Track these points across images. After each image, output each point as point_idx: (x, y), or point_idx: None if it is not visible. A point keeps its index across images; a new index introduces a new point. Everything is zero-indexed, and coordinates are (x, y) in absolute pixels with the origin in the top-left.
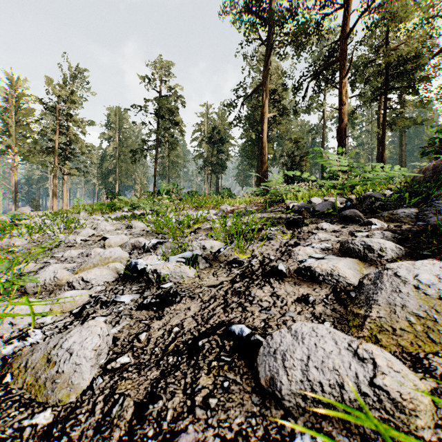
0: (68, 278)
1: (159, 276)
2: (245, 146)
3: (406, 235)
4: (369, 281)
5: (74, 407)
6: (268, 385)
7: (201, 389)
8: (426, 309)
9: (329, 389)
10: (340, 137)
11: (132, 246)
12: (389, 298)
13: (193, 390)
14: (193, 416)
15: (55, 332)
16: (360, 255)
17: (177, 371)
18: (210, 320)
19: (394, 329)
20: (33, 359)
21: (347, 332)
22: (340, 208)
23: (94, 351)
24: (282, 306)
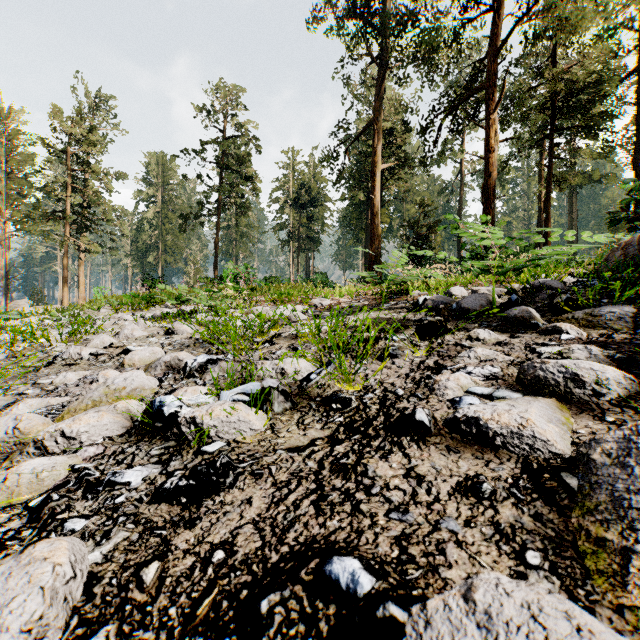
0: (40, 430)
1: (199, 429)
2: (348, 212)
3: (627, 352)
4: (605, 457)
5: None
6: None
7: None
8: None
9: None
10: (486, 198)
11: (167, 366)
12: None
13: None
14: None
15: None
16: (558, 390)
17: None
18: (289, 534)
19: None
20: None
21: (581, 583)
22: (499, 305)
23: (26, 633)
24: (430, 502)
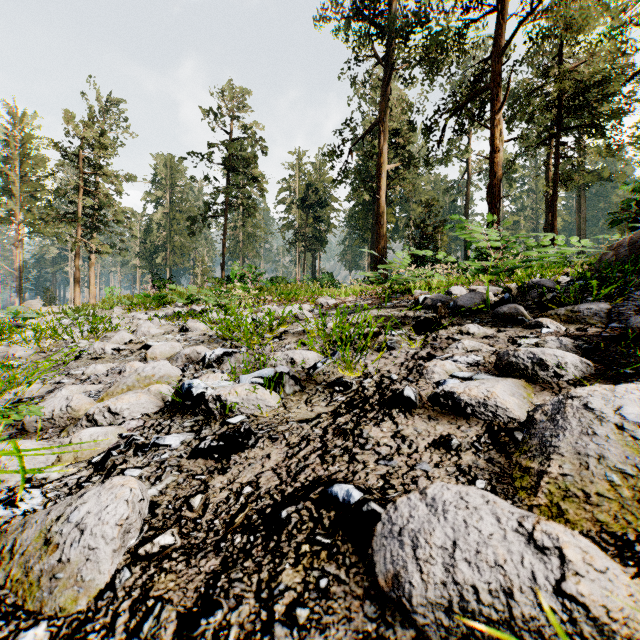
0: (87, 408)
1: (224, 405)
2: (354, 212)
3: (594, 343)
4: (543, 416)
5: (84, 620)
6: (391, 587)
7: (284, 592)
8: (636, 462)
9: (488, 598)
10: (491, 198)
11: (187, 358)
12: (577, 444)
13: (271, 593)
14: (270, 637)
15: (63, 493)
16: (526, 373)
17: (247, 559)
18: (301, 476)
19: (587, 493)
20: (24, 539)
21: (511, 497)
22: (493, 303)
23: (119, 526)
24: (410, 453)
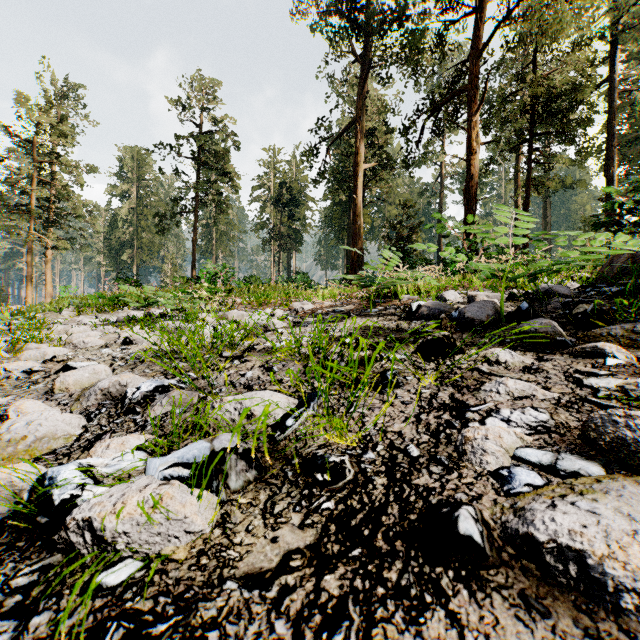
0: None
1: (98, 539)
2: (330, 212)
3: None
4: None
5: None
6: None
7: None
8: None
9: None
10: (467, 200)
11: (105, 394)
12: None
13: None
14: None
15: None
16: None
17: None
18: None
19: None
20: None
21: None
22: (507, 314)
23: None
24: None
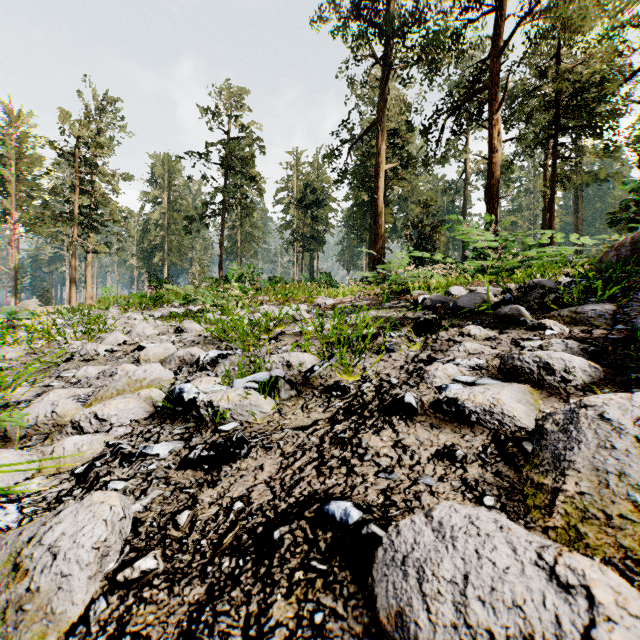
0: (74, 414)
1: (216, 412)
2: (352, 212)
3: (601, 345)
4: (555, 426)
5: None
6: (394, 625)
7: (274, 628)
8: None
9: None
10: (489, 198)
11: (181, 360)
12: (594, 459)
13: (260, 629)
14: None
15: (41, 509)
16: (532, 378)
17: (235, 587)
18: (295, 490)
19: (608, 515)
20: None
21: (523, 516)
22: (494, 303)
23: (96, 550)
24: (412, 465)
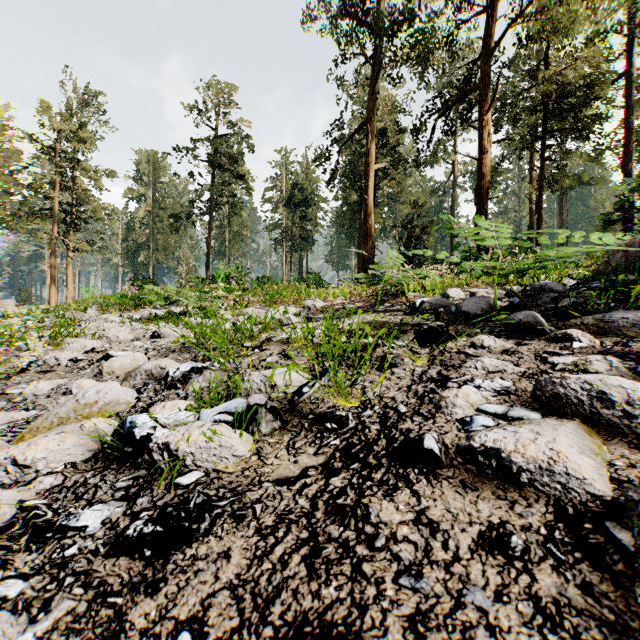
0: None
1: (173, 457)
2: (341, 212)
3: None
4: None
5: None
6: None
7: None
8: None
9: None
10: (479, 199)
11: (148, 375)
12: None
13: None
14: None
15: None
16: (582, 410)
17: None
18: (274, 608)
19: None
20: None
21: None
22: (500, 308)
23: None
24: (448, 562)
